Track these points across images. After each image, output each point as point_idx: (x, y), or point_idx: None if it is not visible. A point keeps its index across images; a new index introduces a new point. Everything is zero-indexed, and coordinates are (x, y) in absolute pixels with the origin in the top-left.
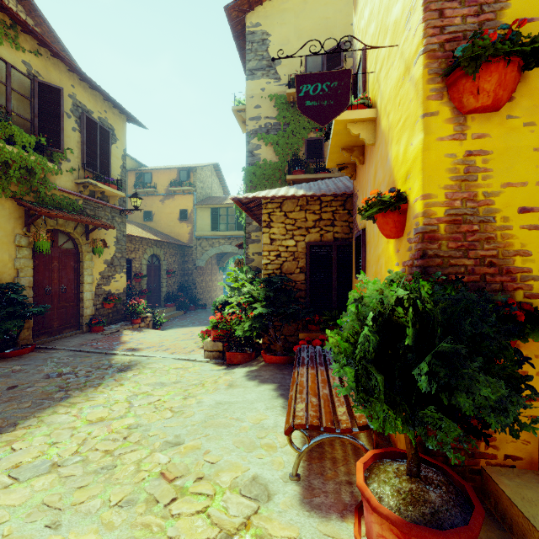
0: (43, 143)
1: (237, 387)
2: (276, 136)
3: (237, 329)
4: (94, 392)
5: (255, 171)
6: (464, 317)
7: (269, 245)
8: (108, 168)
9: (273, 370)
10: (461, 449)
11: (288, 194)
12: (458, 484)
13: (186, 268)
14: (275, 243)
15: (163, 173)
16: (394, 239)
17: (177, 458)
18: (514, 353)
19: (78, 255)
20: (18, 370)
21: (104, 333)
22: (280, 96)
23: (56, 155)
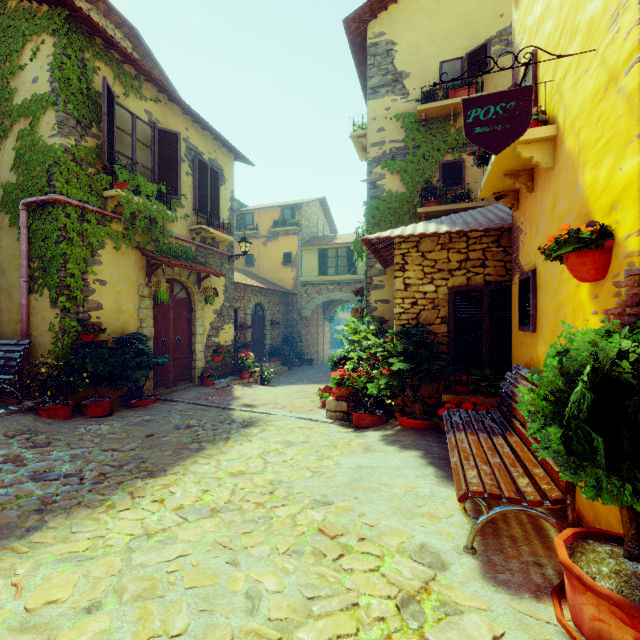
0: (163, 191)
1: (375, 452)
2: (404, 162)
3: (370, 387)
4: (226, 446)
5: (378, 205)
6: None
7: (402, 291)
8: (217, 211)
9: (414, 436)
10: None
11: (428, 231)
12: None
13: (290, 318)
14: (411, 289)
15: (266, 212)
16: (589, 282)
17: (331, 517)
18: None
19: (191, 305)
20: (149, 420)
21: (216, 388)
22: (408, 114)
23: (173, 202)
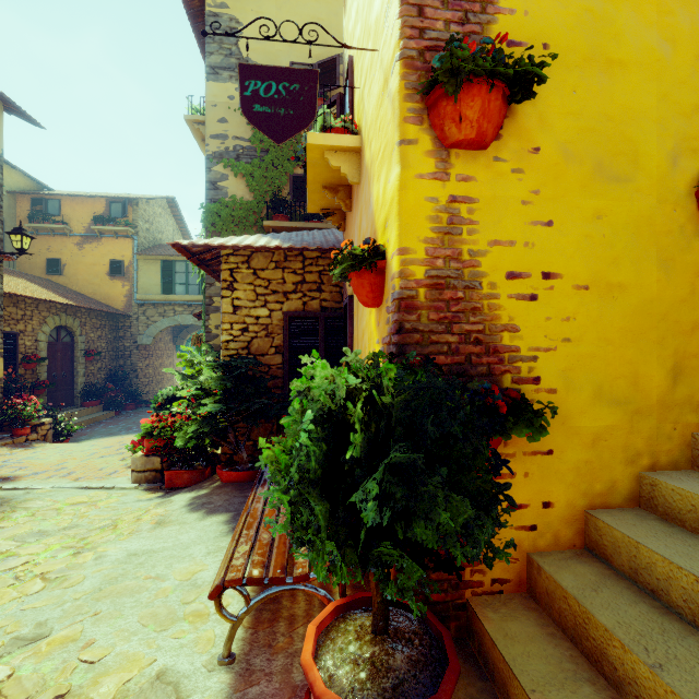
0: None
1: (169, 525)
2: (250, 165)
3: (177, 437)
4: None
5: (220, 210)
6: (427, 414)
7: (231, 315)
8: None
9: (230, 493)
10: (444, 580)
11: (257, 243)
12: (436, 631)
13: (121, 347)
14: (241, 312)
15: (82, 202)
16: (375, 308)
17: (28, 666)
18: (492, 455)
19: None
20: None
21: None
22: None
23: None
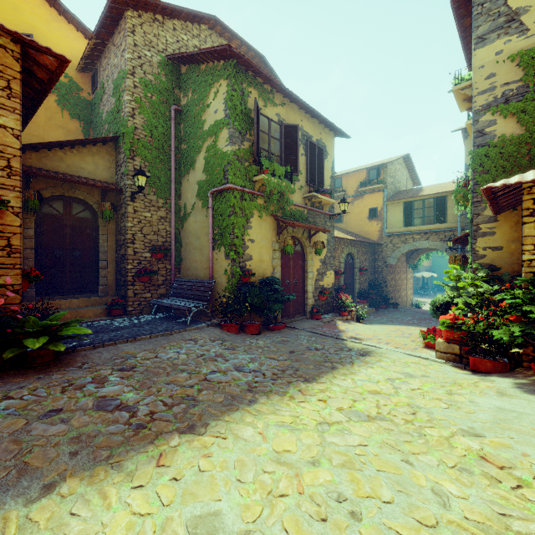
0: (288, 171)
1: (513, 397)
2: (521, 102)
3: (498, 333)
4: (353, 368)
5: (487, 152)
6: None
7: (533, 237)
8: (322, 180)
9: None
10: None
11: None
12: None
13: (375, 266)
14: None
15: (352, 175)
16: None
17: (488, 448)
18: None
19: (303, 255)
20: (286, 341)
21: (323, 321)
22: (527, 51)
23: (293, 178)
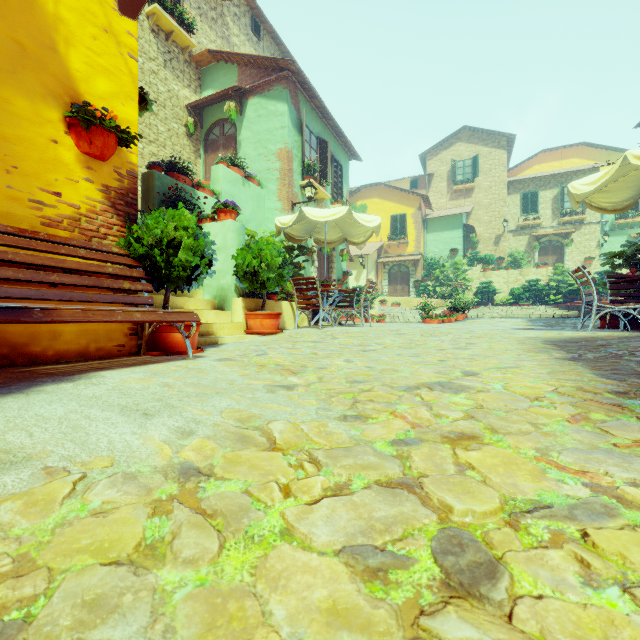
0: None
1: None
2: None
3: None
4: None
5: None
6: None
7: None
8: None
9: None
10: None
11: None
12: None
13: None
14: None
15: None
16: (80, 152)
17: (278, 378)
18: None
19: None
20: None
21: None
22: None
23: None
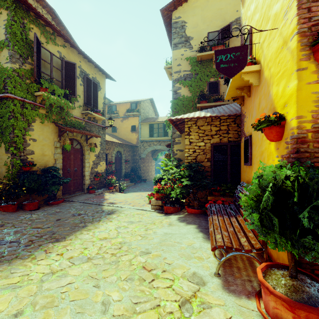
0: (67, 93)
1: (174, 226)
2: (190, 81)
3: (172, 193)
4: (98, 224)
5: (178, 102)
6: None
7: (188, 145)
8: (96, 104)
9: (193, 217)
10: None
11: (201, 115)
12: None
13: (135, 158)
14: (192, 144)
15: (122, 105)
16: (274, 142)
17: (149, 260)
18: None
19: (82, 152)
20: (58, 211)
21: (95, 194)
22: (192, 58)
23: (73, 99)
